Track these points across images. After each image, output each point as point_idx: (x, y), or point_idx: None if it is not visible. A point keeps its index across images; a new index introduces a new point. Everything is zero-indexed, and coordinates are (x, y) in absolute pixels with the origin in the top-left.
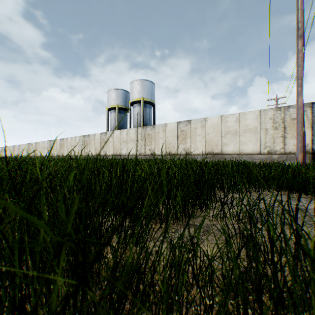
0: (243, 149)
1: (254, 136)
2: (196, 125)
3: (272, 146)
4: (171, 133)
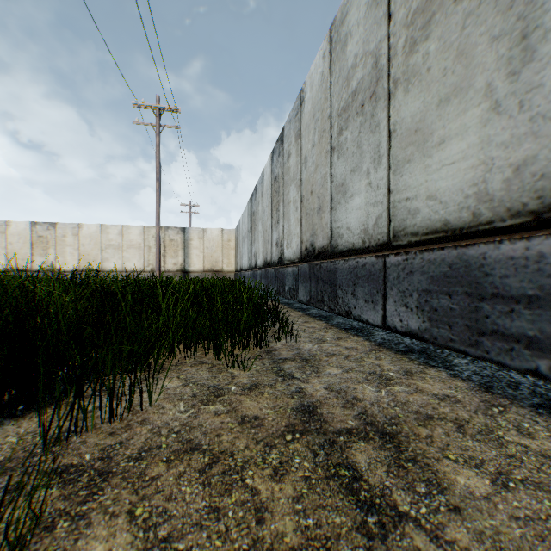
0: (128, 267)
1: (138, 253)
2: (65, 231)
3: (155, 264)
4: (20, 238)
